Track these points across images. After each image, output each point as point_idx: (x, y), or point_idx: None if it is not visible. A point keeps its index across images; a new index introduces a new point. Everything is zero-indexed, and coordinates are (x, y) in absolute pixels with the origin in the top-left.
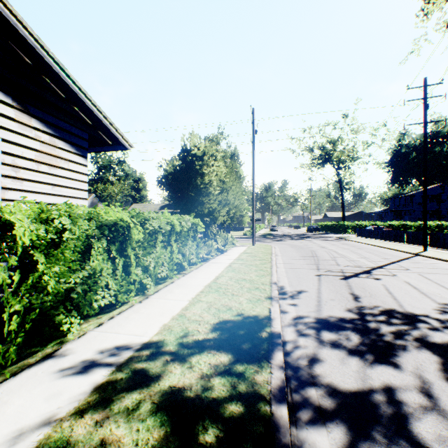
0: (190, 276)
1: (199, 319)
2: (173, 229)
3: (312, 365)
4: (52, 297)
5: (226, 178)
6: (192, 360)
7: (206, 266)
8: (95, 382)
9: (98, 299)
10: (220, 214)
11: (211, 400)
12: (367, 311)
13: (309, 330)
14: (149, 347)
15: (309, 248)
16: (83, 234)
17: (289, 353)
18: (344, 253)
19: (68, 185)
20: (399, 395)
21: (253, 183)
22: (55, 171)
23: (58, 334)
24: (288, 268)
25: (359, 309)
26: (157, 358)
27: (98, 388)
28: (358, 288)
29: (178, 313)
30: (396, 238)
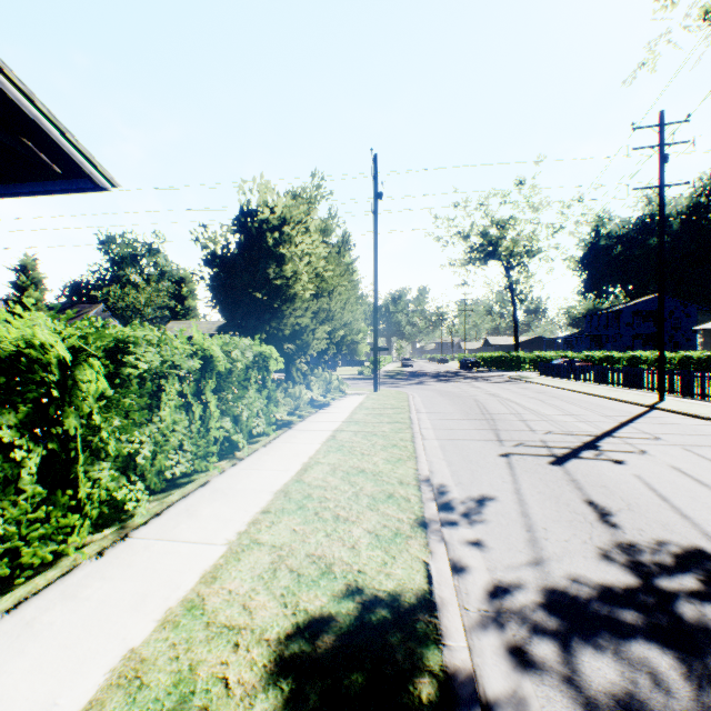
0: (249, 466)
1: (238, 622)
2: (210, 367)
3: None
4: None
5: (327, 269)
6: None
7: (287, 438)
8: None
9: None
10: (316, 337)
11: None
12: (647, 557)
13: (540, 644)
14: None
15: (472, 398)
16: None
17: None
18: (533, 405)
19: None
20: None
21: (375, 284)
22: None
23: None
24: (443, 439)
25: (628, 552)
26: None
27: None
28: (594, 487)
29: (187, 595)
30: (606, 378)
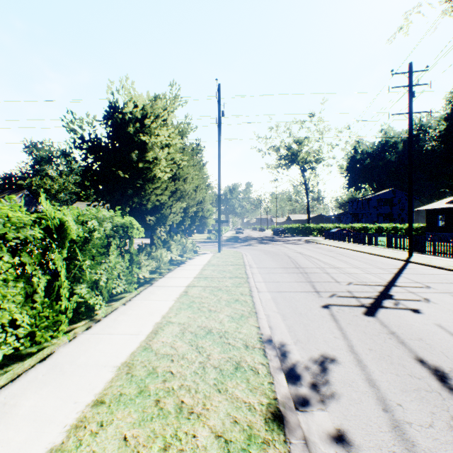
0: (102, 329)
1: None
2: (60, 236)
3: None
4: None
5: (183, 159)
6: None
7: (146, 295)
8: None
9: None
10: (173, 211)
11: None
12: None
13: None
14: None
15: (286, 255)
16: None
17: None
18: (329, 260)
19: None
20: None
21: (219, 175)
22: None
23: None
24: (274, 292)
25: None
26: None
27: None
28: (414, 341)
29: None
30: (368, 241)
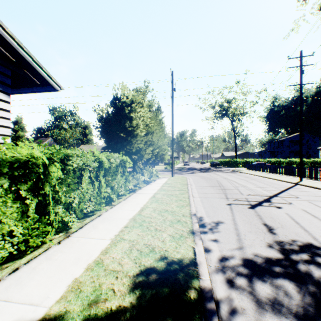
0: (118, 208)
1: (117, 269)
2: (101, 166)
3: None
4: None
5: (151, 123)
6: None
7: (134, 197)
8: None
9: (1, 248)
10: (146, 152)
11: None
12: (287, 246)
13: (239, 279)
14: None
15: (215, 179)
16: None
17: None
18: (243, 183)
19: None
20: None
21: (172, 128)
22: None
23: None
24: (202, 197)
25: (279, 244)
26: None
27: None
28: (267, 218)
29: (96, 259)
30: (276, 171)
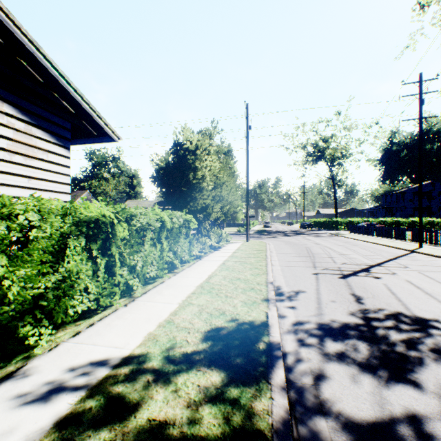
0: (182, 276)
1: (188, 326)
2: (163, 226)
3: (319, 385)
4: (18, 305)
5: (220, 173)
6: (178, 381)
7: (199, 264)
8: (57, 414)
9: (76, 304)
10: (214, 210)
11: (198, 440)
12: (372, 314)
13: (311, 339)
14: (129, 363)
15: (304, 245)
16: (57, 231)
17: (291, 368)
18: (340, 249)
19: (48, 178)
20: (427, 427)
21: (247, 179)
22: (32, 163)
23: (24, 347)
24: (283, 266)
25: (363, 313)
26: (137, 379)
27: (59, 424)
28: (358, 288)
29: (166, 318)
30: (390, 234)
